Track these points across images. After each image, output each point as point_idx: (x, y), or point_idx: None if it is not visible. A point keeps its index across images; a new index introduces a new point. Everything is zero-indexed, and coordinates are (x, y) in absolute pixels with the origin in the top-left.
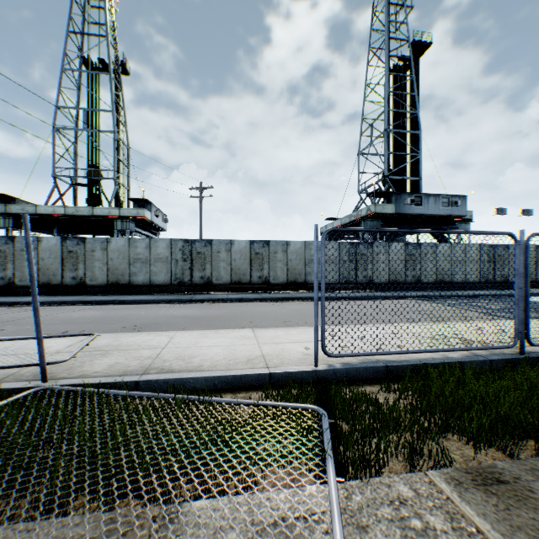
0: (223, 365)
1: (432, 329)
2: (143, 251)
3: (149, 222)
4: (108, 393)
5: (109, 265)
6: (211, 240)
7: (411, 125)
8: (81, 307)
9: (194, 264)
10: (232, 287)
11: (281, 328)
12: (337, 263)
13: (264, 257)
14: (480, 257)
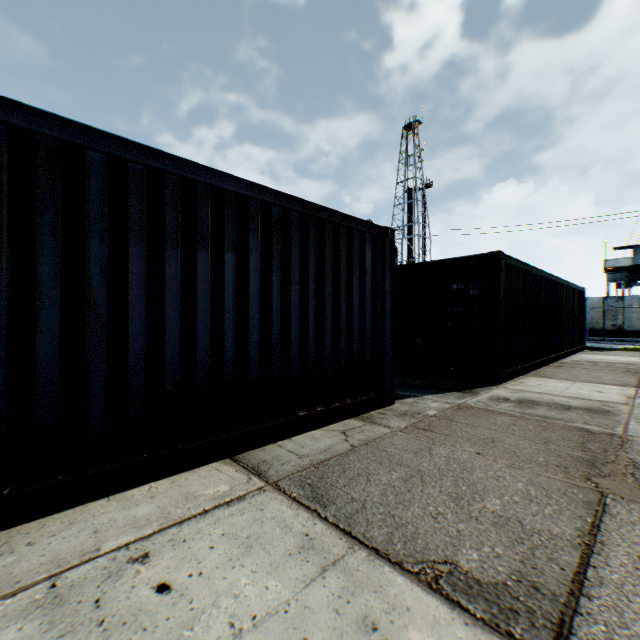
0: None
1: None
2: None
3: None
4: None
5: None
6: None
7: None
8: None
9: None
10: None
11: None
12: None
13: None
14: None
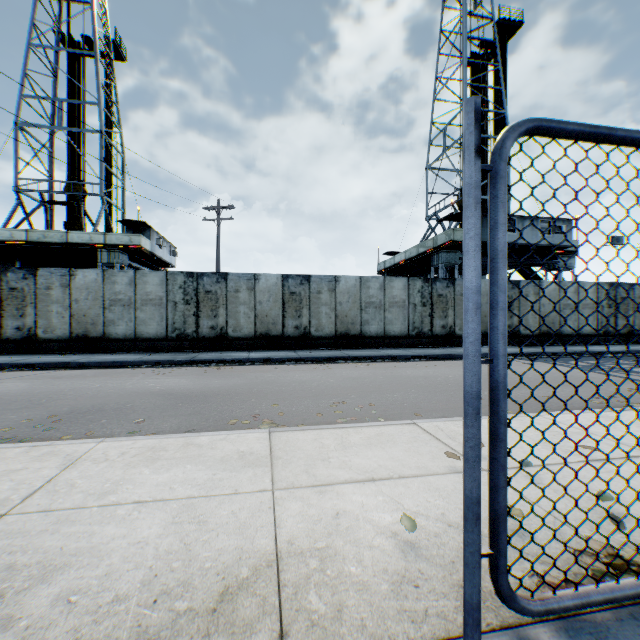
0: None
1: (637, 428)
2: (125, 289)
3: (148, 254)
4: None
5: (72, 310)
6: (226, 274)
7: (496, 130)
8: (6, 375)
9: (202, 308)
10: (257, 342)
11: (330, 425)
12: (405, 307)
13: (303, 298)
14: (597, 300)
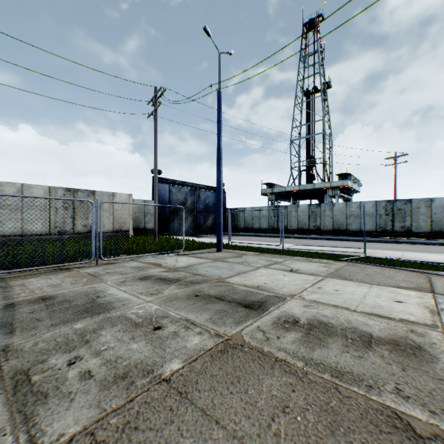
0: (440, 261)
1: None
2: (355, 210)
3: (349, 188)
4: (392, 259)
5: (333, 219)
6: (410, 199)
7: None
8: (326, 241)
9: (394, 217)
10: (431, 235)
11: None
12: None
13: None
14: None
